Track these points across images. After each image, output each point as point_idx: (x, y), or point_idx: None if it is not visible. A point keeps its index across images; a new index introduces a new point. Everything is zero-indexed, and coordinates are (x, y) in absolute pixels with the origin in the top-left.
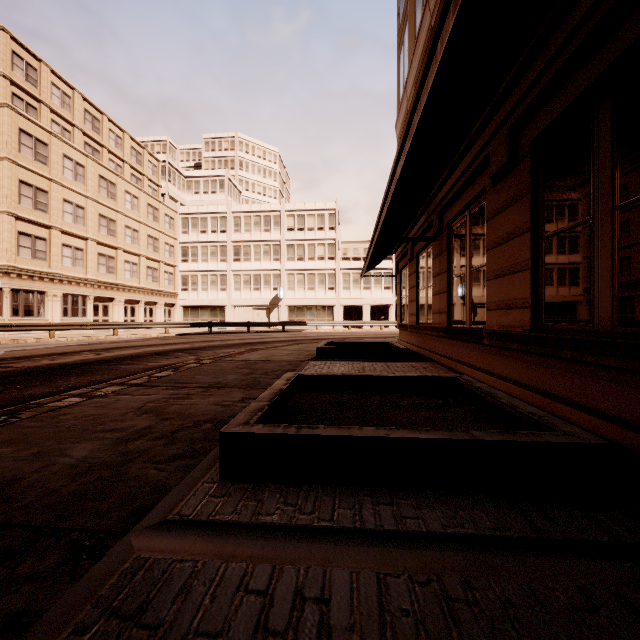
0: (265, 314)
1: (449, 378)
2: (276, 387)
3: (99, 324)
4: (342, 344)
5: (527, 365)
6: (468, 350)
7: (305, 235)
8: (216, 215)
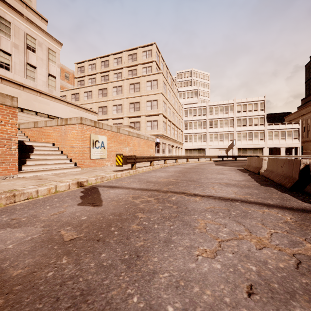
0: (225, 152)
1: None
2: None
3: (196, 156)
4: None
5: None
6: None
7: (247, 114)
8: (200, 107)
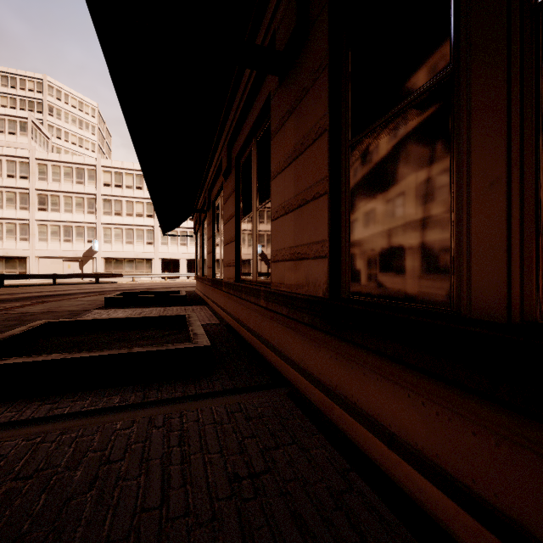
0: (78, 266)
1: (181, 316)
2: (9, 333)
3: None
4: (138, 294)
5: (236, 304)
6: (220, 295)
7: (123, 192)
8: (14, 159)
